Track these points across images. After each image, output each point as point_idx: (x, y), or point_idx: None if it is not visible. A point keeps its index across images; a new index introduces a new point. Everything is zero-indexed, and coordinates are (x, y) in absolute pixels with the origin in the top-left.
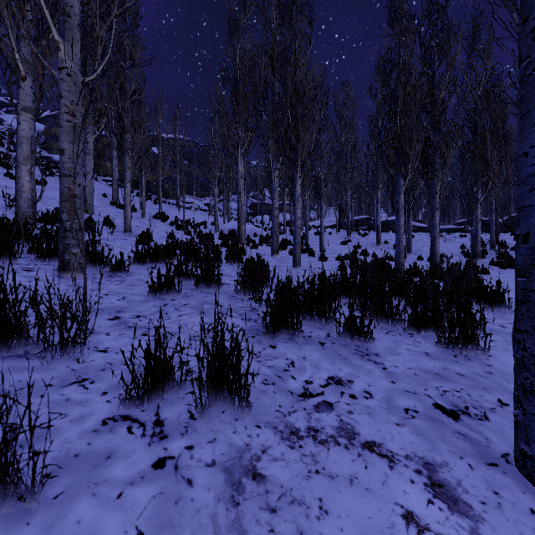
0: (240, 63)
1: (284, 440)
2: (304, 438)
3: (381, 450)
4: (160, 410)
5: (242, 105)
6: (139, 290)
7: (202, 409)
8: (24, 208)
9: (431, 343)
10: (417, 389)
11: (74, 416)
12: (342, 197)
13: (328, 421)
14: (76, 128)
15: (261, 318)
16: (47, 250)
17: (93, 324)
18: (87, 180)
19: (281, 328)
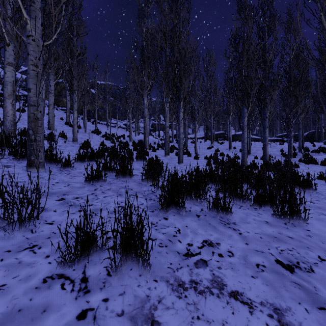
0: (145, 37)
1: (174, 292)
2: (188, 289)
3: (243, 298)
4: (86, 268)
5: (146, 63)
6: (79, 179)
7: (116, 269)
8: (8, 126)
9: (269, 214)
10: (263, 248)
11: (23, 276)
12: (207, 120)
13: (204, 275)
14: (38, 74)
15: (158, 198)
16: (20, 153)
17: (45, 204)
18: (50, 109)
19: (171, 205)
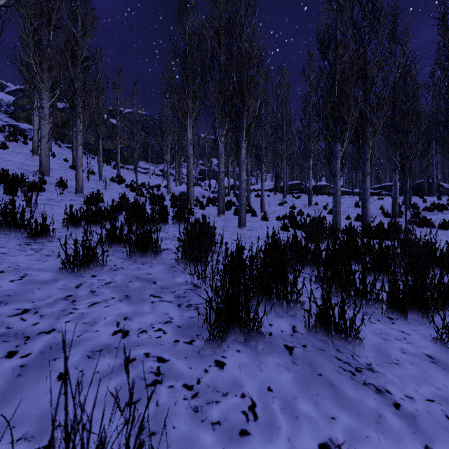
0: (189, 40)
1: None
2: None
3: None
4: None
5: (190, 77)
6: (53, 262)
7: None
8: None
9: (422, 334)
10: None
11: None
12: (278, 165)
13: None
14: None
15: (204, 301)
16: None
17: None
18: (42, 143)
19: (231, 325)
